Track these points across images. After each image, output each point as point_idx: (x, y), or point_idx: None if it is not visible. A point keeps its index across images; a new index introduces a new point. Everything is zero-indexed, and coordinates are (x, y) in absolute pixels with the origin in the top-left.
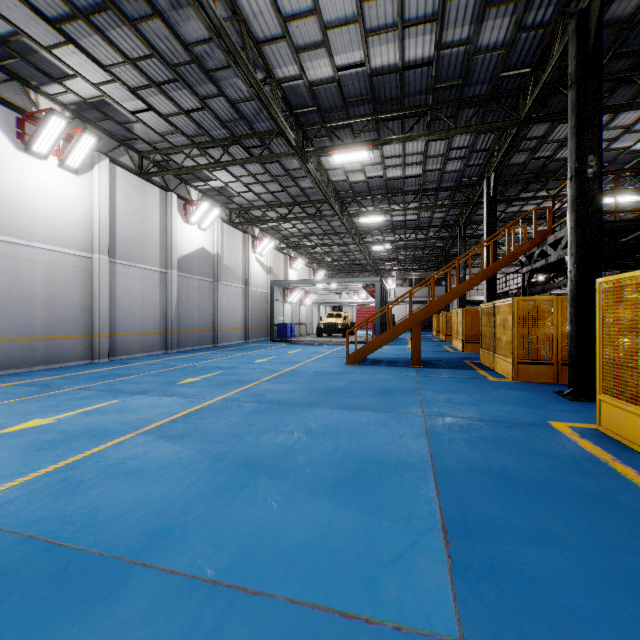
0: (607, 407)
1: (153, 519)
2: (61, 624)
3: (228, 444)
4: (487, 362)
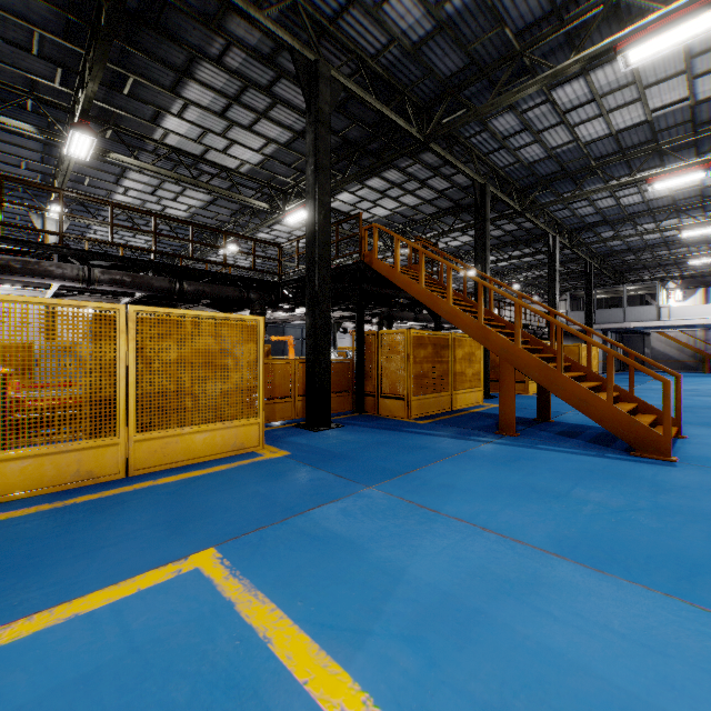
0: (530, 385)
1: (694, 397)
2: (687, 395)
3: (702, 401)
4: (435, 409)
